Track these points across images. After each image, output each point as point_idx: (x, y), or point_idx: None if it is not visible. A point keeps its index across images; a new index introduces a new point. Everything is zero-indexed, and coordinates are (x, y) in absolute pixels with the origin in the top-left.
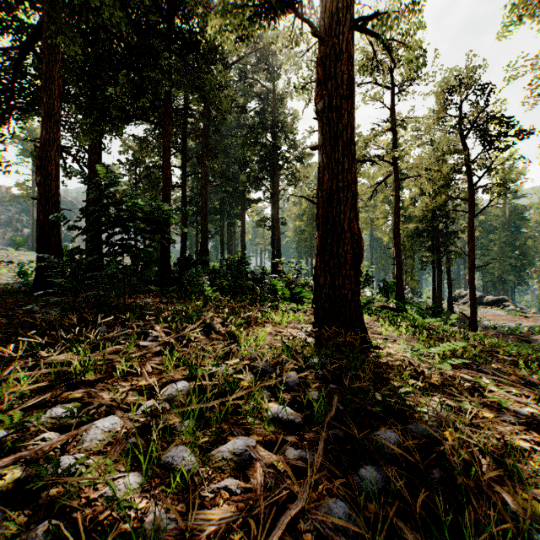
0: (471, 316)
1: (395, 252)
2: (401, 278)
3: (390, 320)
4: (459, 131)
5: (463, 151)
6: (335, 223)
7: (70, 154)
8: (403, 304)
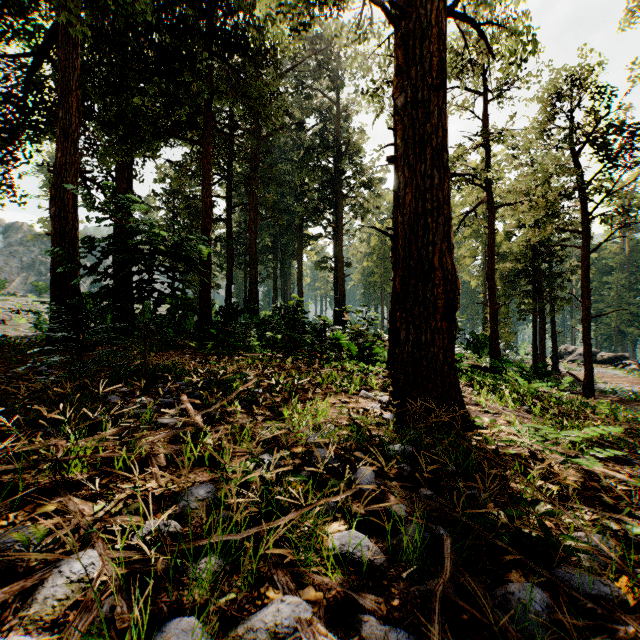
0: (585, 379)
1: (488, 298)
2: (496, 330)
3: (487, 385)
4: (570, 145)
5: (575, 171)
6: (421, 257)
7: (95, 183)
8: (501, 363)
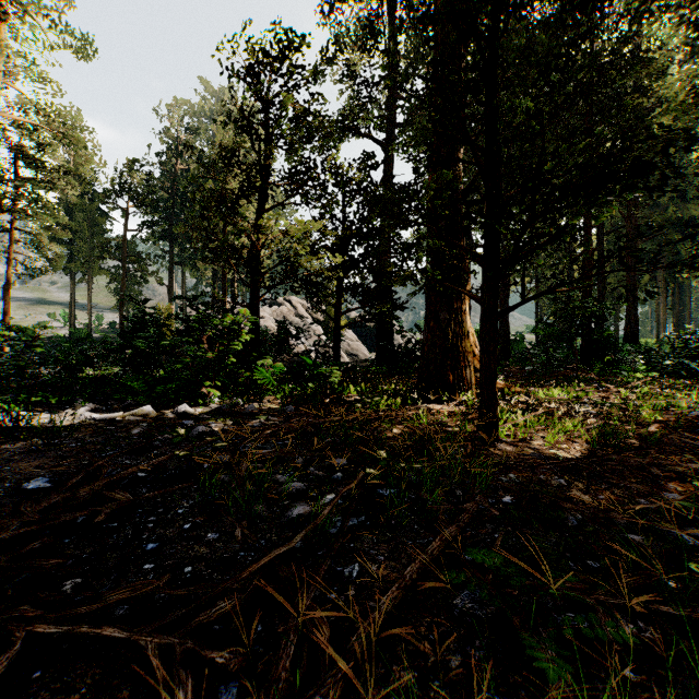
0: None
1: None
2: None
3: None
4: None
5: None
6: None
7: None
8: None
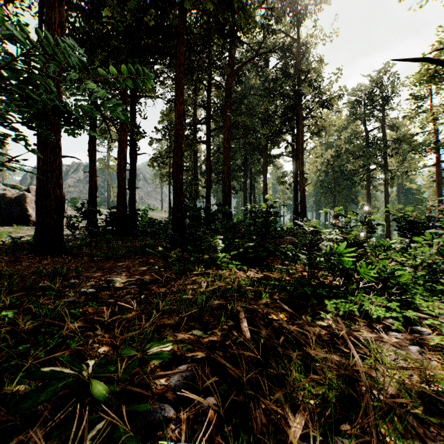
0: None
1: None
2: None
3: None
4: None
5: None
6: None
7: (107, 117)
8: None
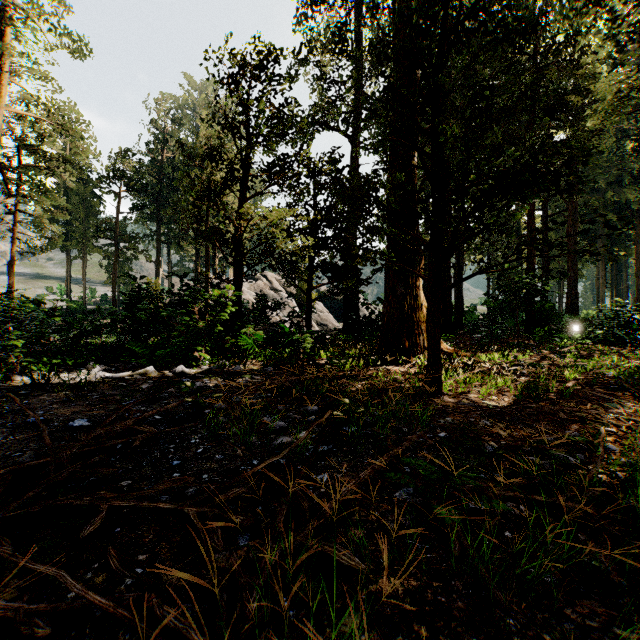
0: None
1: None
2: None
3: None
4: None
5: None
6: None
7: None
8: None
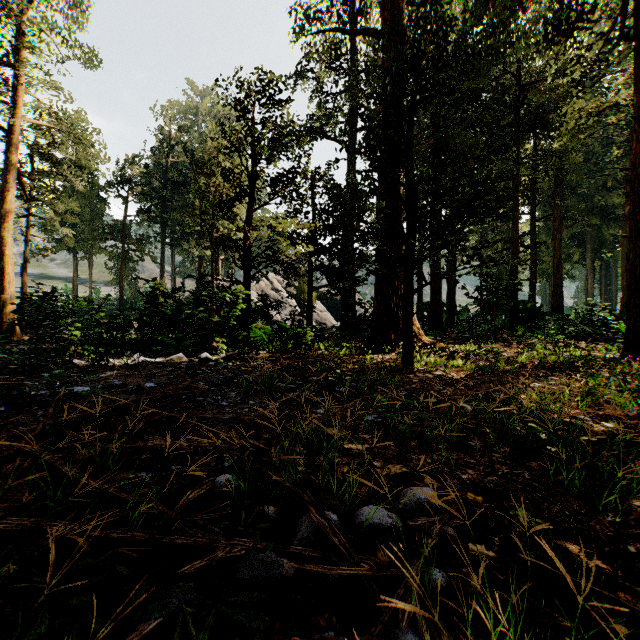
0: None
1: None
2: None
3: None
4: None
5: None
6: (636, 285)
7: None
8: None
